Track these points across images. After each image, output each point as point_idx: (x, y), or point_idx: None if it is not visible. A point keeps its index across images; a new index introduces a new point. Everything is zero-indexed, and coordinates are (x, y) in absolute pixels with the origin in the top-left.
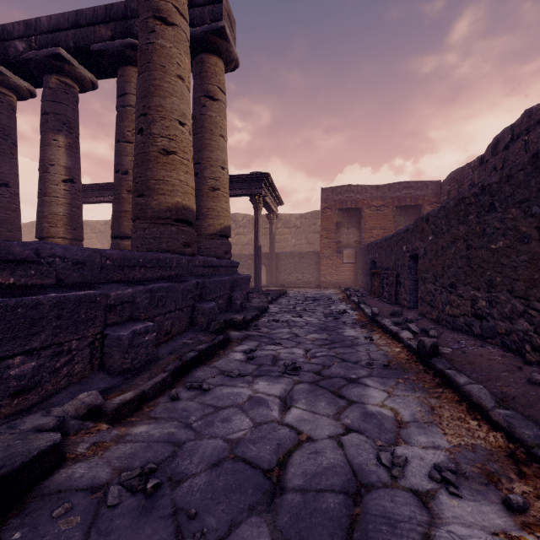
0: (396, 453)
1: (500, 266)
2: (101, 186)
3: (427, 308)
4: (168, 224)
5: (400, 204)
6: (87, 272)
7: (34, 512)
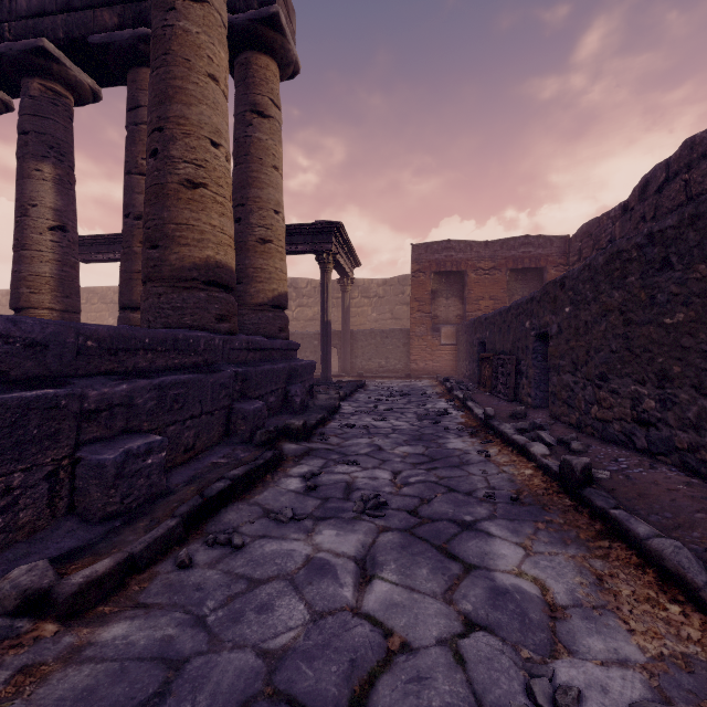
0: (558, 677)
1: (680, 349)
2: (110, 239)
3: (562, 408)
4: (194, 287)
5: (516, 266)
6: (51, 360)
7: None
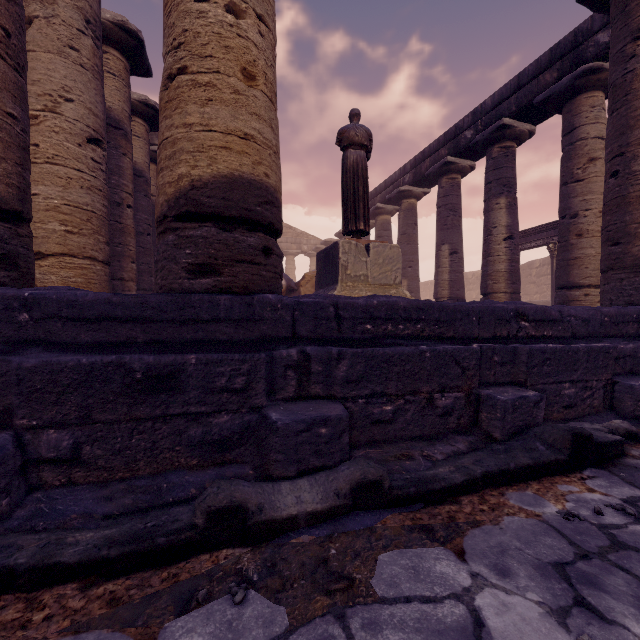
0: None
1: None
2: (527, 232)
3: None
4: None
5: None
6: (590, 328)
7: (624, 469)
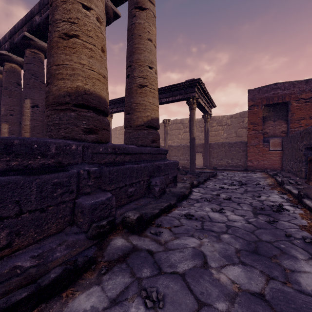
0: None
1: None
2: None
3: None
4: (67, 109)
5: None
6: None
7: None
